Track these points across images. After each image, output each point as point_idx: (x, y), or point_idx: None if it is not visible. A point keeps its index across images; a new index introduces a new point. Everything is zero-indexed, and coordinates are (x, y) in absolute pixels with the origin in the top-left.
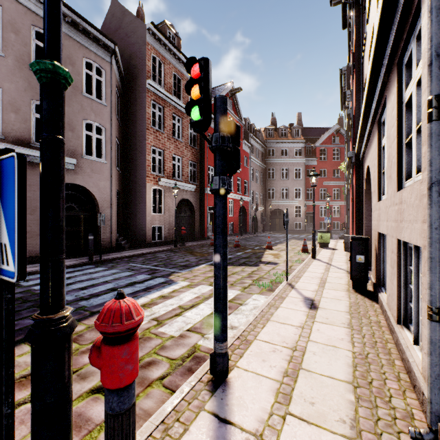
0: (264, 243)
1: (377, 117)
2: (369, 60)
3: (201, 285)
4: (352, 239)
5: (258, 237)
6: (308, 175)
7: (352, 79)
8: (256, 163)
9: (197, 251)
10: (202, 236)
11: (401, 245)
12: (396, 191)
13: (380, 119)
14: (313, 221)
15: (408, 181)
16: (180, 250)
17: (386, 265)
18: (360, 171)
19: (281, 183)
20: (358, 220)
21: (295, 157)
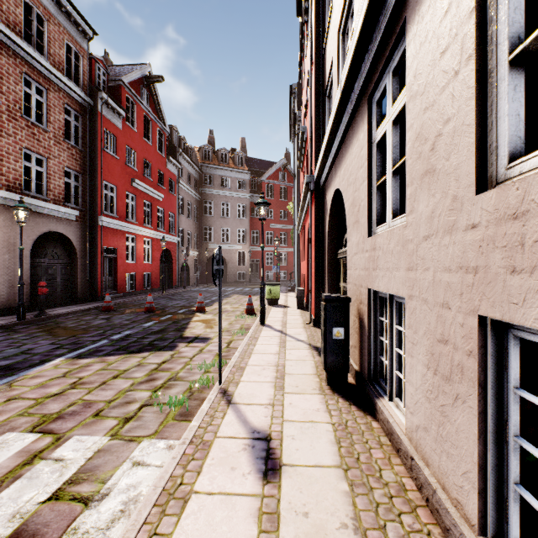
0: (195, 301)
1: (368, 93)
2: (338, 37)
3: (2, 436)
4: (327, 301)
5: (189, 293)
6: (255, 203)
7: (311, 76)
8: (188, 191)
9: (67, 326)
10: (92, 296)
11: (488, 330)
12: (472, 193)
13: (372, 96)
14: (262, 271)
15: (537, 154)
16: (29, 326)
17: (408, 359)
18: (321, 202)
19: (221, 222)
20: (318, 269)
21: (238, 190)
